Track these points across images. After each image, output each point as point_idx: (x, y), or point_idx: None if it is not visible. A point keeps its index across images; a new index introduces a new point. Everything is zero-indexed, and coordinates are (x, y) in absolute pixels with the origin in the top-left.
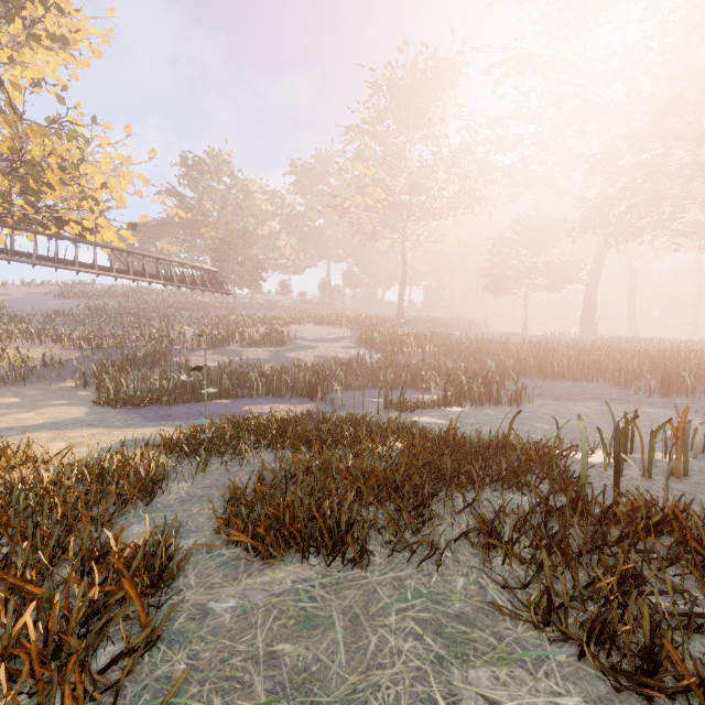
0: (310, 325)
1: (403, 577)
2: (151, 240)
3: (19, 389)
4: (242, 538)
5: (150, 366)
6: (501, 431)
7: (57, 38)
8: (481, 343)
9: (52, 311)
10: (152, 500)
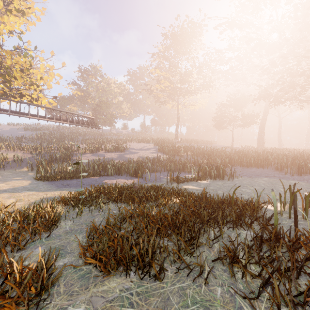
0: (136, 142)
1: (185, 287)
2: (65, 105)
3: (1, 172)
4: (93, 261)
5: (62, 161)
6: (226, 193)
7: (19, 10)
8: (213, 150)
9: (20, 136)
10: (50, 233)
